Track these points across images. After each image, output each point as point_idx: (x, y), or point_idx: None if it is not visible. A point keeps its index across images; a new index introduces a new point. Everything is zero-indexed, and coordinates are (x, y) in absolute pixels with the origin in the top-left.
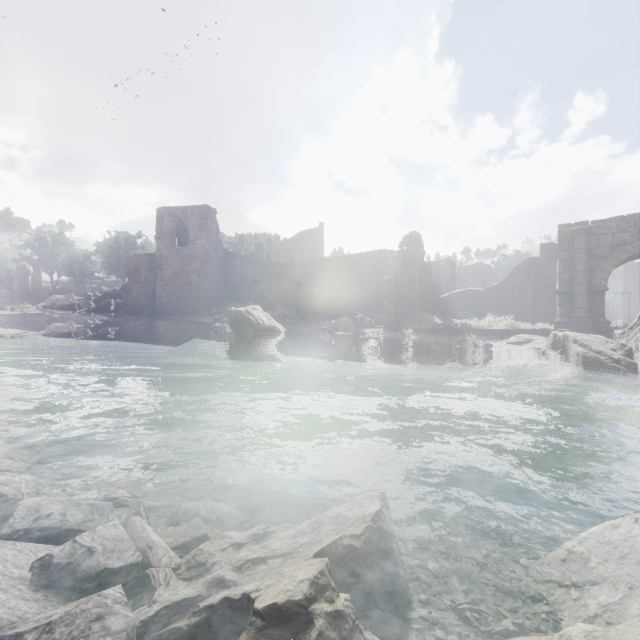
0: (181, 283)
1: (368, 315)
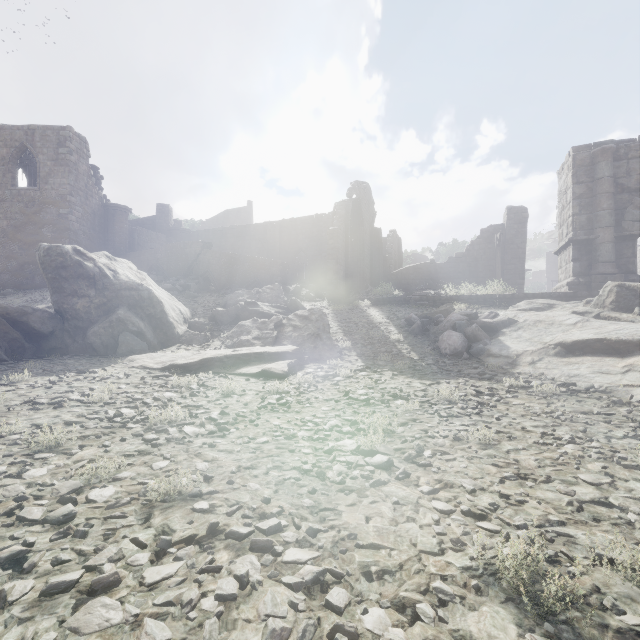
0: (24, 241)
1: (305, 287)
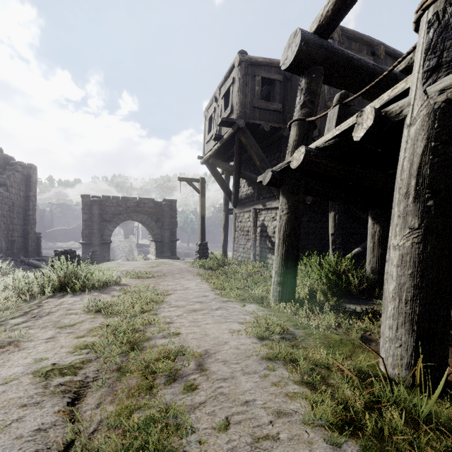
0: None
1: None
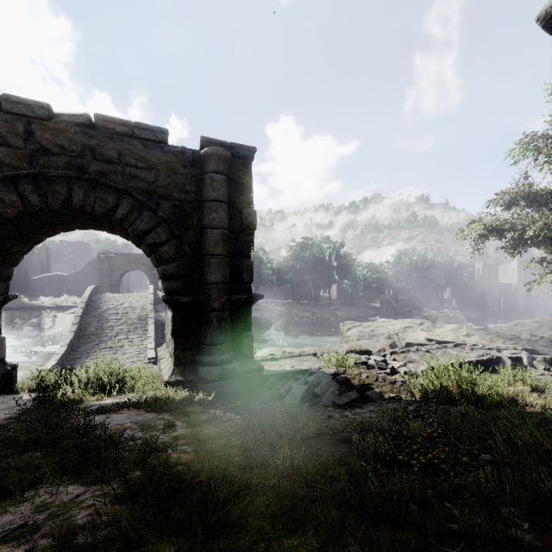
0: None
1: None
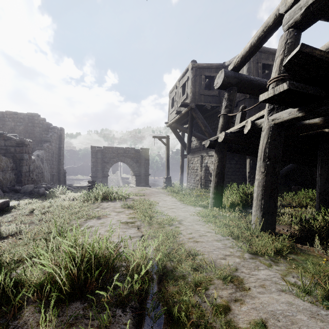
0: None
1: None
